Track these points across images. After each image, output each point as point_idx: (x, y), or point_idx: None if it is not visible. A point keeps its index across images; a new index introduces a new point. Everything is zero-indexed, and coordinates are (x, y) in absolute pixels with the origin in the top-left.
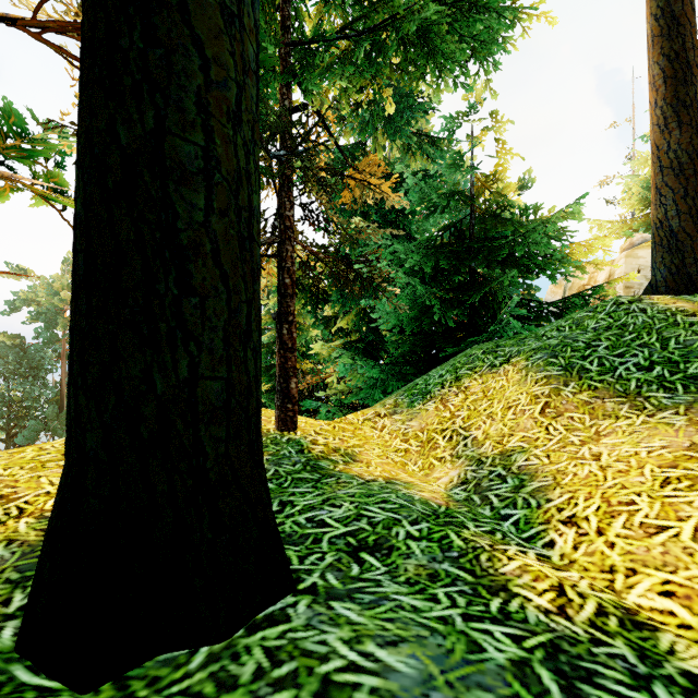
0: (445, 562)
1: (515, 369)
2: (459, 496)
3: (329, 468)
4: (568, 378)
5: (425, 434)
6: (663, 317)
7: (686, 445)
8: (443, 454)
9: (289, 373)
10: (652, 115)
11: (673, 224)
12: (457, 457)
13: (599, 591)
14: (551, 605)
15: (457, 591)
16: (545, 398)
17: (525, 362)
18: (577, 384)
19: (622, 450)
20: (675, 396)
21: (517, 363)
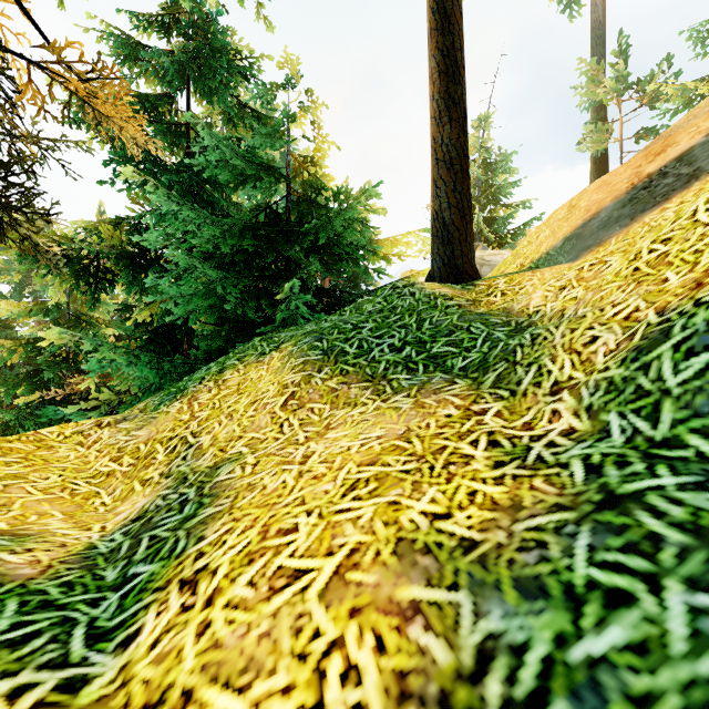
0: None
1: (280, 355)
2: (110, 545)
3: None
4: (325, 363)
5: (148, 446)
6: (427, 301)
7: (401, 432)
8: (153, 473)
9: None
10: (431, 108)
11: (446, 216)
12: (167, 476)
13: None
14: None
15: None
16: (294, 387)
17: (292, 347)
18: (331, 369)
19: (337, 446)
20: (415, 377)
21: (285, 349)
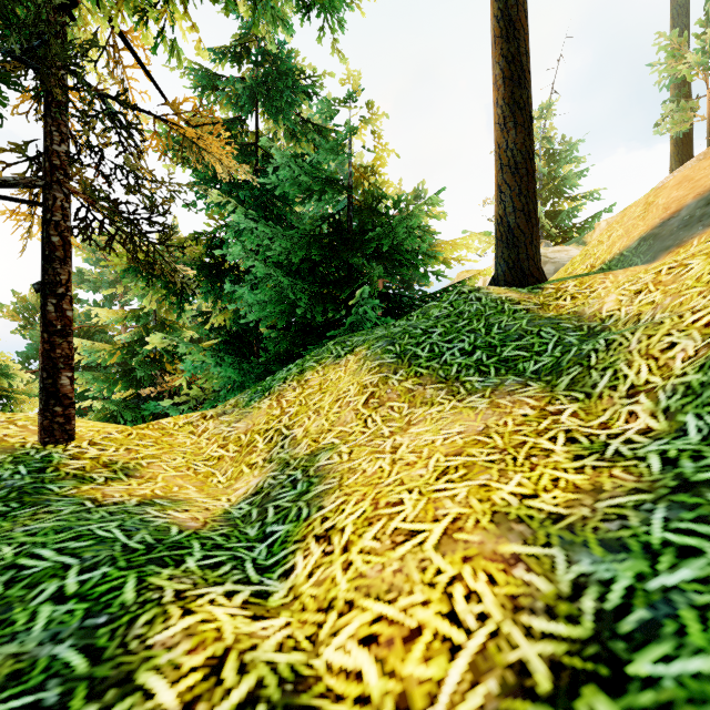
0: (69, 639)
1: (356, 358)
2: (241, 512)
3: (56, 491)
4: (399, 366)
5: (248, 436)
6: (494, 305)
7: (480, 429)
8: (257, 459)
9: (58, 365)
10: (495, 114)
11: (510, 220)
12: (269, 461)
13: (287, 650)
14: (177, 702)
15: (22, 707)
16: (373, 388)
17: (366, 351)
18: (405, 371)
19: (422, 440)
20: (487, 379)
21: (359, 353)
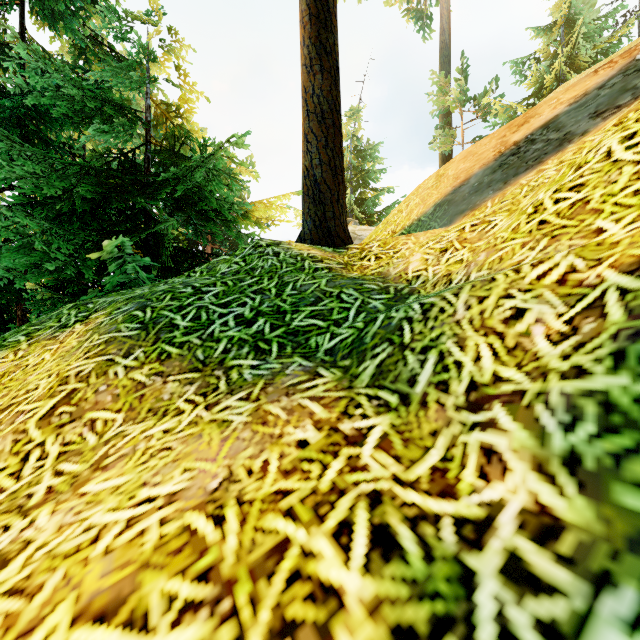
0: None
1: (83, 329)
2: None
3: None
4: (138, 342)
5: None
6: (293, 262)
7: (214, 485)
8: None
9: None
10: (302, 54)
11: (317, 173)
12: None
13: None
14: None
15: None
16: (77, 383)
17: (103, 318)
18: (145, 351)
19: (81, 526)
20: (264, 363)
21: (93, 320)
